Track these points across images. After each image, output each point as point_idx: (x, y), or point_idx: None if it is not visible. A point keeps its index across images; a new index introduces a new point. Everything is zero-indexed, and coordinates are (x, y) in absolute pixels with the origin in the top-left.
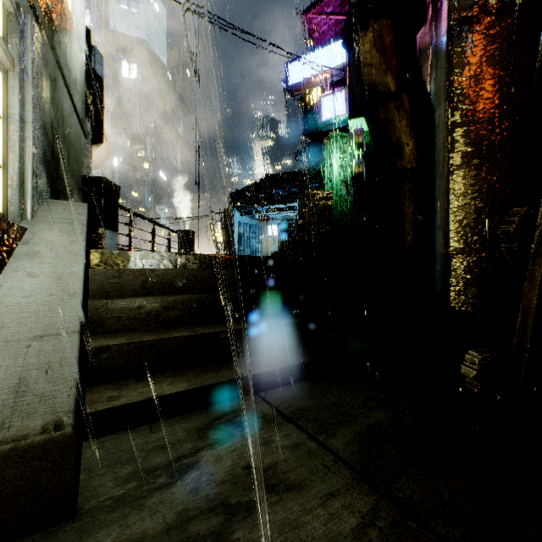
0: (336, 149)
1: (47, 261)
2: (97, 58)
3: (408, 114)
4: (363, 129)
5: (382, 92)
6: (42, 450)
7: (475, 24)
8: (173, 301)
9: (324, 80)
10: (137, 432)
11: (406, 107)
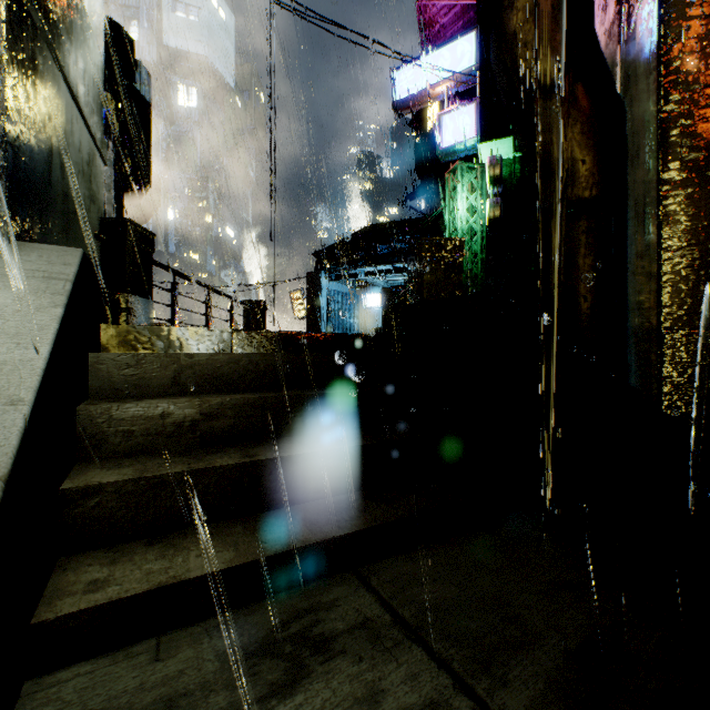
0: (462, 186)
1: None
2: (144, 78)
3: (585, 115)
4: (501, 157)
5: (542, 84)
6: None
7: None
8: (218, 404)
9: (445, 92)
10: (130, 658)
11: (581, 105)
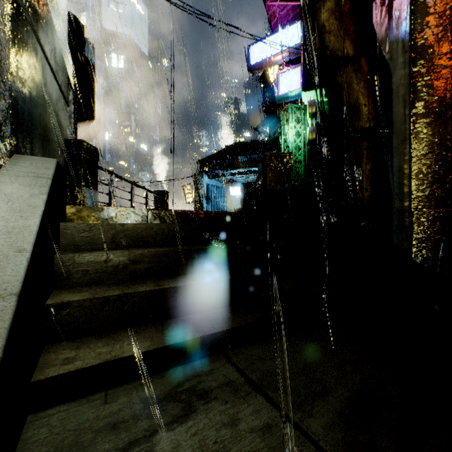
0: (292, 119)
1: (0, 214)
2: (90, 49)
3: (366, 76)
4: (316, 101)
5: (340, 57)
6: None
7: None
8: (140, 254)
9: (281, 59)
10: (90, 402)
11: (363, 70)
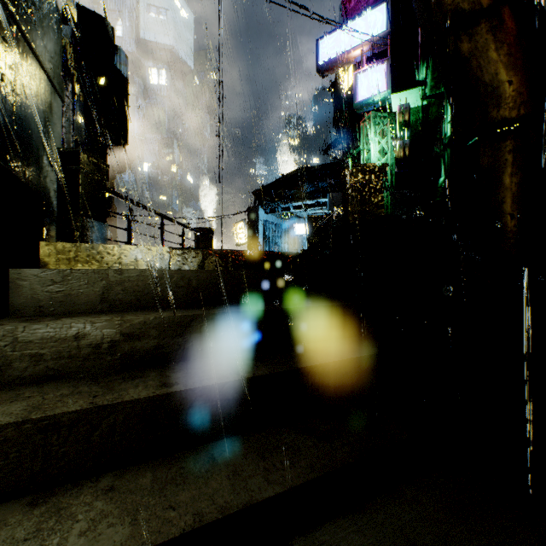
0: (375, 132)
1: None
2: (122, 59)
3: (512, 36)
4: (409, 105)
5: (466, 12)
6: None
7: None
8: (141, 323)
9: (360, 55)
10: None
11: (508, 26)
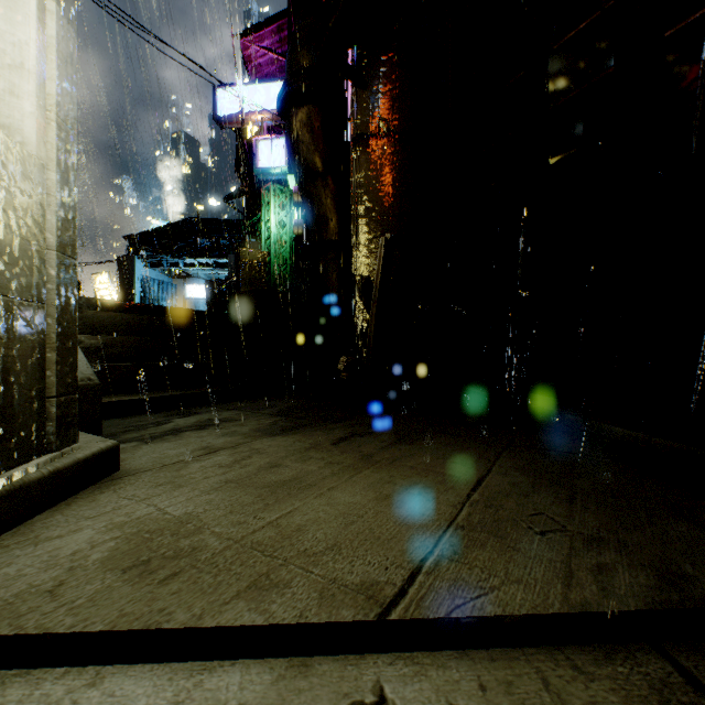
0: (275, 203)
1: None
2: None
3: (332, 194)
4: None
5: (312, 170)
6: (84, 390)
7: (373, 142)
8: (112, 339)
9: (261, 121)
10: (112, 420)
11: (330, 188)
